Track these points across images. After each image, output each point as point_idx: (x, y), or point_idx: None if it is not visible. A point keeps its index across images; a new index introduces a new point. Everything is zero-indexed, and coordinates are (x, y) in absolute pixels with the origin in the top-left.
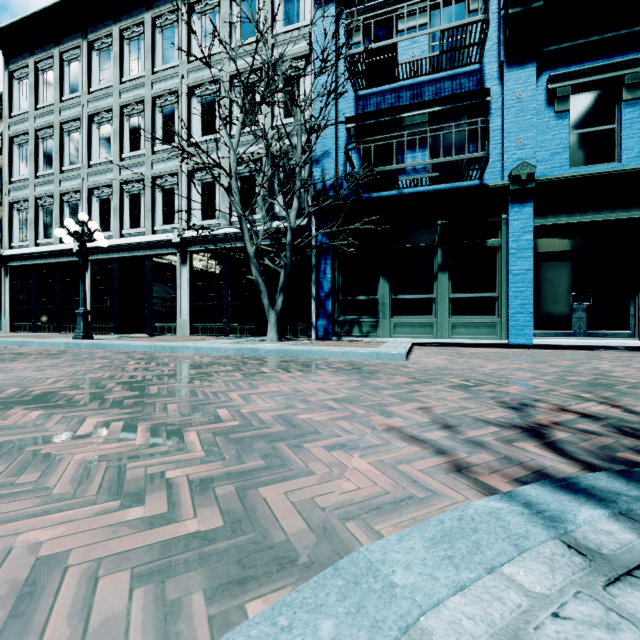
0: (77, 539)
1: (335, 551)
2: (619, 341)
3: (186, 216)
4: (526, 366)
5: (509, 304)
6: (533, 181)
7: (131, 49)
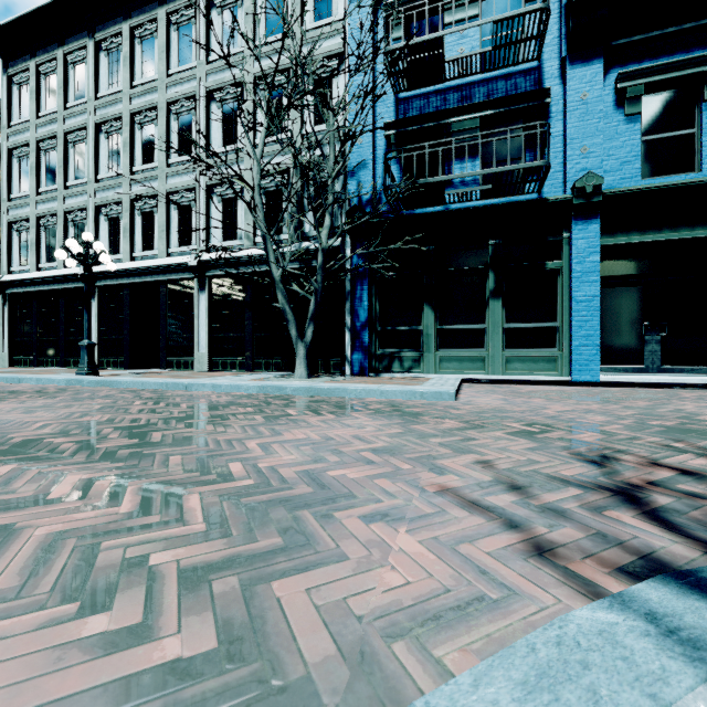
0: (2, 672)
1: (377, 697)
2: (699, 378)
3: (204, 236)
4: (596, 407)
5: (572, 335)
6: (600, 194)
7: (143, 49)
